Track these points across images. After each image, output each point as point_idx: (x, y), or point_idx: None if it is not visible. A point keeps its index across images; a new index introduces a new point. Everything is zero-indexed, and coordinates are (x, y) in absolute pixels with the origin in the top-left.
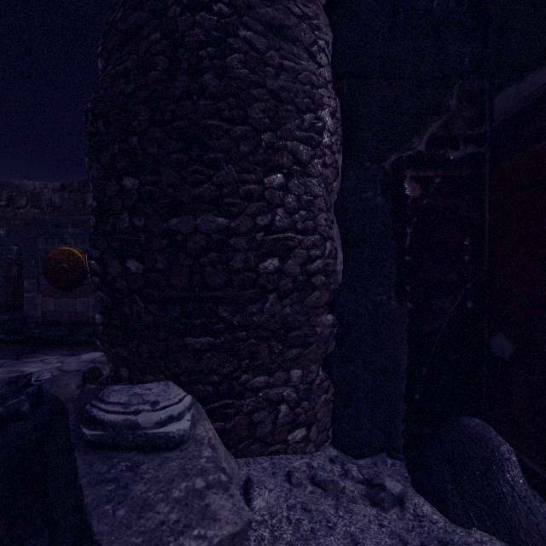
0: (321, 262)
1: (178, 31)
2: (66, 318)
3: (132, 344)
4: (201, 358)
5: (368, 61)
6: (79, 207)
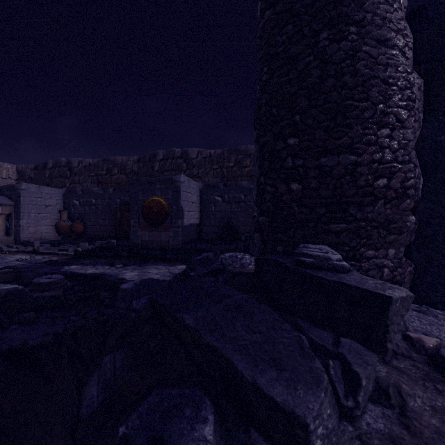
0: (413, 181)
1: (327, 55)
2: (155, 245)
3: (290, 231)
4: (340, 236)
5: (440, 50)
6: (150, 172)
